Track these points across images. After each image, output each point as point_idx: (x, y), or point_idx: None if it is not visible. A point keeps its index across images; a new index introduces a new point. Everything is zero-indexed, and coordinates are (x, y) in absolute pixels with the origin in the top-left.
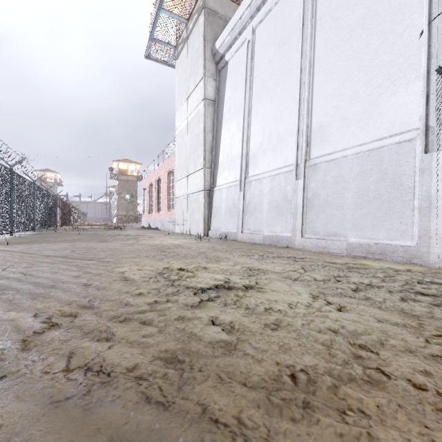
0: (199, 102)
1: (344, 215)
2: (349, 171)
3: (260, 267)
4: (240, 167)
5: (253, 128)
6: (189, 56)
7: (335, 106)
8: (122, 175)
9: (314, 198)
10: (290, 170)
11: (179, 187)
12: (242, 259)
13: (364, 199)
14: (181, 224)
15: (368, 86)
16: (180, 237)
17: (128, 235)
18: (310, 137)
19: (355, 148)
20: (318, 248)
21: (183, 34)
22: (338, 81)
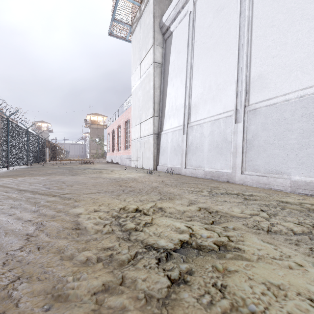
0: (149, 65)
1: (287, 154)
2: (291, 114)
3: (217, 209)
4: (183, 115)
5: (194, 82)
6: (141, 30)
7: (276, 55)
8: (93, 124)
9: (254, 139)
10: (229, 115)
11: (133, 132)
12: (194, 196)
13: (310, 139)
14: (136, 160)
15: (312, 33)
16: (135, 170)
17: (95, 169)
18: (249, 85)
19: (298, 92)
20: (259, 184)
21: (137, 15)
22: (278, 33)
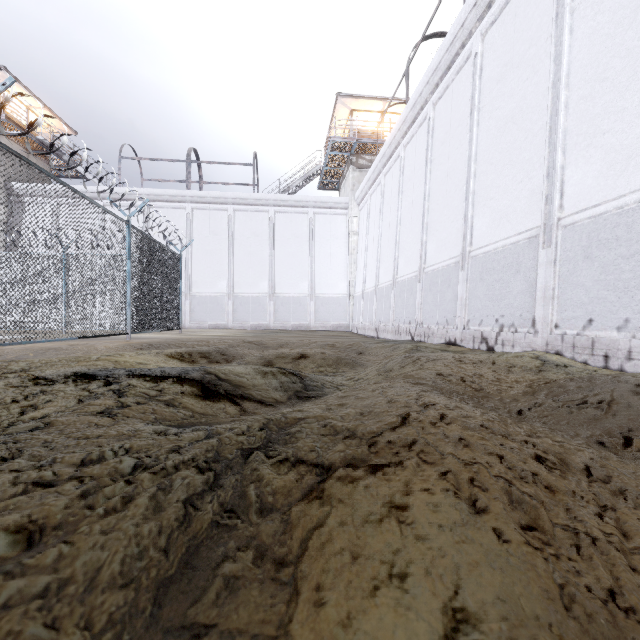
0: None
1: None
2: None
3: None
4: None
5: None
6: None
7: None
8: None
9: None
10: None
11: None
12: None
13: None
14: None
15: None
16: None
17: None
18: None
19: None
20: None
21: None
22: None
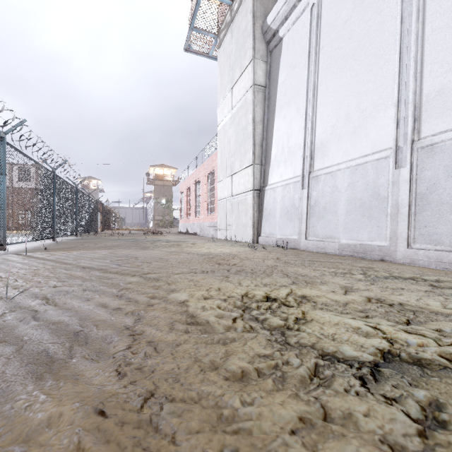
0: (246, 90)
1: None
2: None
3: (399, 300)
4: (302, 159)
5: (320, 110)
6: (234, 40)
7: None
8: (158, 180)
9: (431, 192)
10: (384, 156)
11: (221, 188)
12: (344, 280)
13: None
14: (224, 229)
15: None
16: (226, 244)
17: (169, 241)
18: (420, 107)
19: None
20: (442, 265)
21: (226, 18)
22: None
